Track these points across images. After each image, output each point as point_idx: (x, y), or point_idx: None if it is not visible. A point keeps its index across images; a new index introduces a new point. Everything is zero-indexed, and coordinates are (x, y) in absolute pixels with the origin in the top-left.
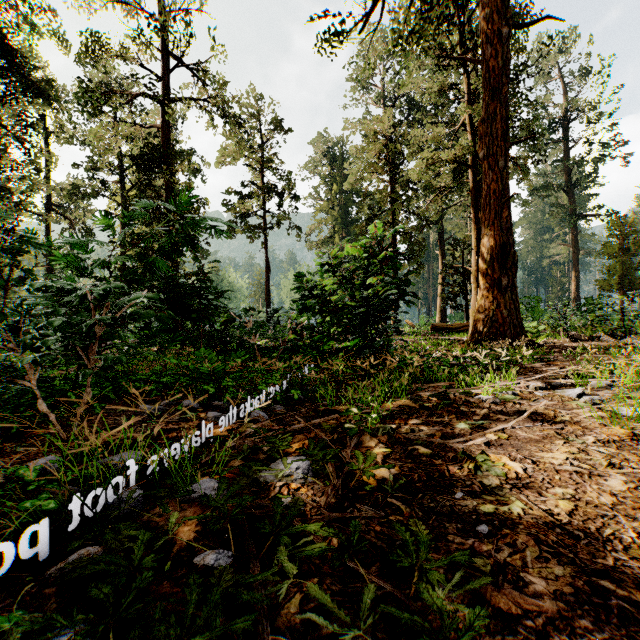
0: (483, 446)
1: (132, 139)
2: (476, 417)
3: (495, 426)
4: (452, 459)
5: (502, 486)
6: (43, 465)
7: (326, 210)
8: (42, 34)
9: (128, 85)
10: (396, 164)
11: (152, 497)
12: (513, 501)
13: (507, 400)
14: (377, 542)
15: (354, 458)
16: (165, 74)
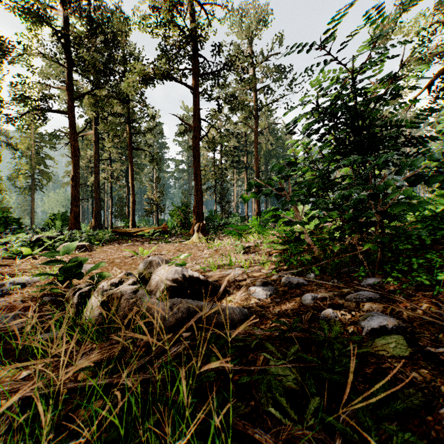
0: None
1: None
2: None
3: None
4: None
5: None
6: None
7: None
8: None
9: None
10: None
11: None
12: None
13: None
14: None
15: None
16: None
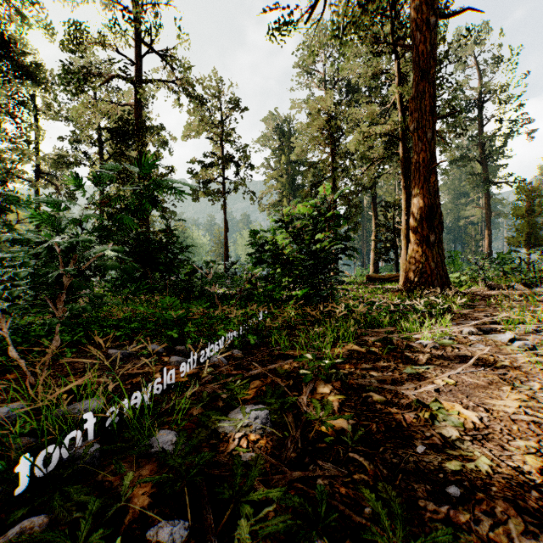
0: (433, 392)
1: (109, 116)
2: (420, 362)
3: (440, 371)
4: (406, 407)
5: (462, 438)
6: (0, 417)
7: (276, 178)
8: (31, 25)
9: (106, 70)
10: (336, 138)
11: (110, 450)
12: (478, 457)
13: (445, 345)
14: (344, 509)
15: (310, 405)
16: (137, 59)
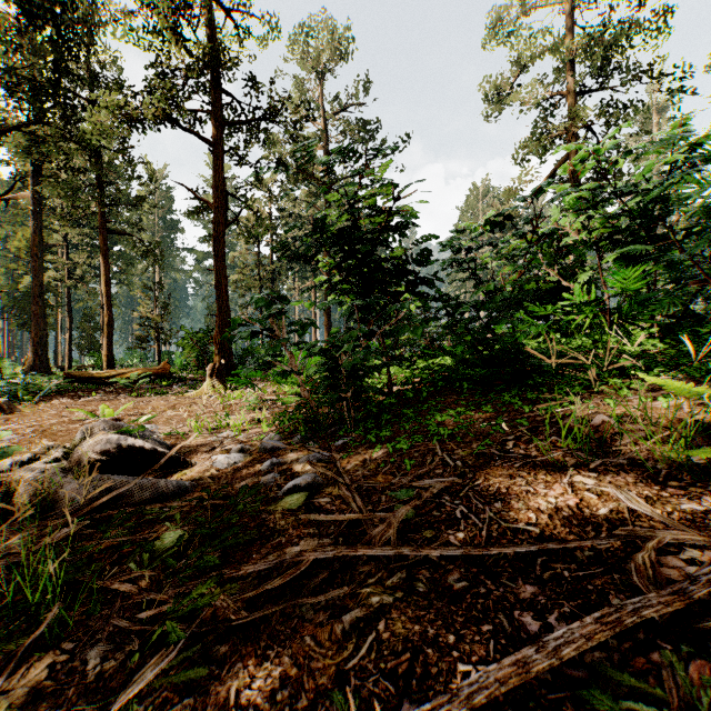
0: None
1: None
2: None
3: None
4: None
5: None
6: None
7: None
8: None
9: None
10: None
11: None
12: None
13: None
14: None
15: None
16: None
